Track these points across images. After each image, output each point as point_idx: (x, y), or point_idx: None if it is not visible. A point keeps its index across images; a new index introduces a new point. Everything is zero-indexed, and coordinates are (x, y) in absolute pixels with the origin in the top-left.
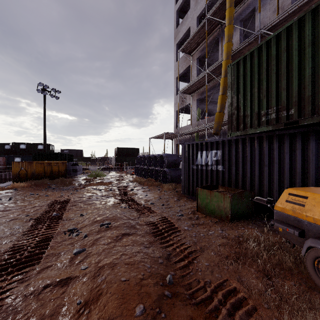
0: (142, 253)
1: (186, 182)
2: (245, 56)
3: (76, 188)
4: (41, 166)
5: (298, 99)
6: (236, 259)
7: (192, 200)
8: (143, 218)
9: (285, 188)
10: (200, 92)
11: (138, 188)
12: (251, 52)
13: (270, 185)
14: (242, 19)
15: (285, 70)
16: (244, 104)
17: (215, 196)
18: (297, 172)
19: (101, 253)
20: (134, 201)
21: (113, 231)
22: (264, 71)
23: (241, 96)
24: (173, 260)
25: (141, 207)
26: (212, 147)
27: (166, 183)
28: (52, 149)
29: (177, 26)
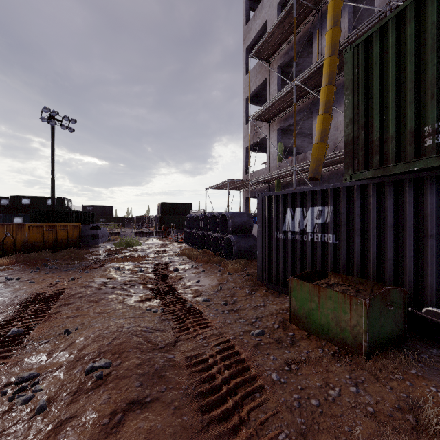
0: None
1: (265, 261)
2: (383, 25)
3: (87, 267)
4: (39, 231)
5: None
6: None
7: (276, 293)
8: (184, 344)
9: None
10: (282, 118)
11: (187, 266)
12: (399, 14)
13: None
14: None
15: None
16: (382, 118)
17: (330, 298)
18: None
19: None
20: (176, 294)
21: (108, 394)
22: (432, 43)
23: (374, 102)
24: None
25: (185, 310)
26: (314, 200)
27: (230, 259)
28: (68, 205)
29: (248, 21)
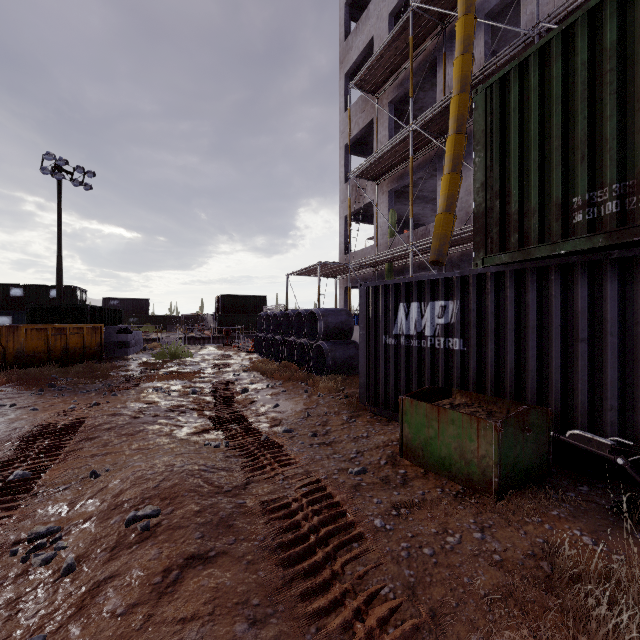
0: None
1: (370, 377)
2: (523, 61)
3: (114, 388)
4: (41, 335)
5: None
6: None
7: (384, 421)
8: (258, 487)
9: None
10: (395, 176)
11: (260, 386)
12: (542, 47)
13: (594, 392)
14: (491, 12)
15: None
16: (522, 183)
17: (453, 422)
18: None
19: None
20: (246, 424)
21: (158, 548)
22: (582, 90)
23: (512, 162)
24: None
25: (258, 444)
26: (435, 292)
27: (322, 374)
28: (81, 297)
29: (347, 36)
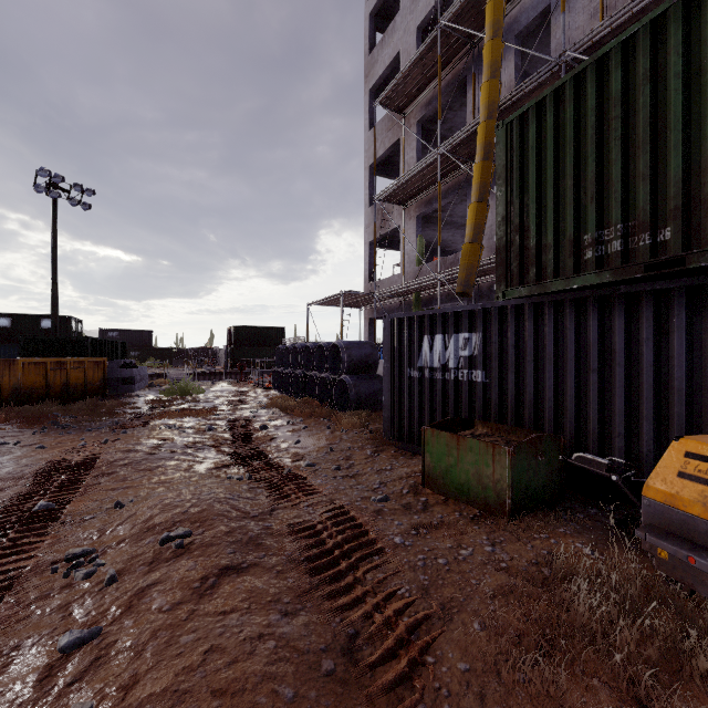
0: (271, 639)
1: (395, 410)
2: (540, 100)
3: (123, 426)
4: (39, 370)
5: (683, 203)
6: (548, 649)
7: (408, 455)
8: (284, 513)
9: (674, 438)
10: (423, 200)
11: (280, 422)
12: (557, 89)
13: (605, 420)
14: (521, 33)
15: (647, 130)
16: (539, 219)
17: (471, 449)
18: (675, 388)
19: (144, 647)
20: (267, 459)
21: (194, 561)
22: (592, 134)
23: (530, 198)
24: (366, 658)
25: (281, 476)
26: (458, 324)
27: (345, 411)
28: (77, 328)
29: (372, 48)
